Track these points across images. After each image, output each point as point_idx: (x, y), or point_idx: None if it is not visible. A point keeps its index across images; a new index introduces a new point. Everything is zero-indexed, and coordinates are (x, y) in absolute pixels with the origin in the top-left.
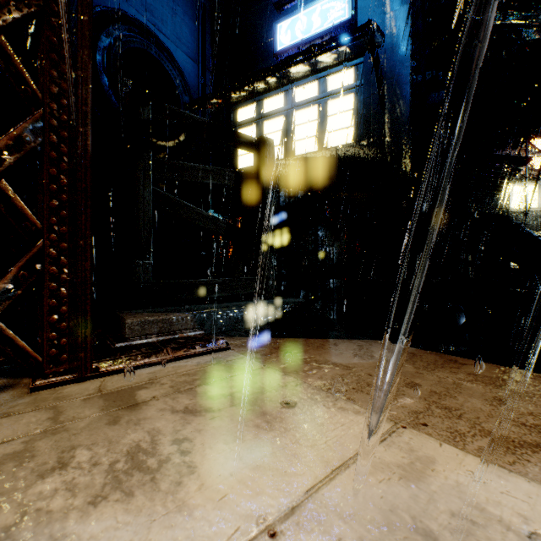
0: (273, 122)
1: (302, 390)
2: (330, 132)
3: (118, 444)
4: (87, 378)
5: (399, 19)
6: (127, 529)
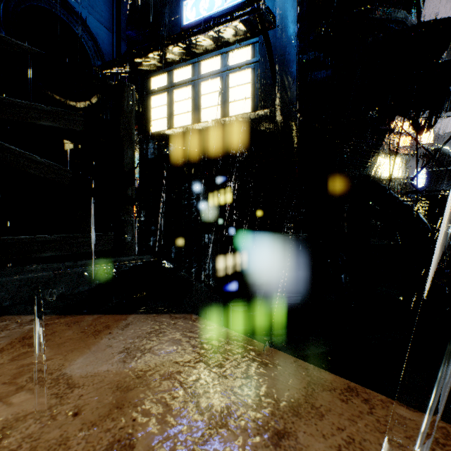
0: (182, 91)
1: None
2: (231, 102)
3: None
4: None
5: (287, 4)
6: None
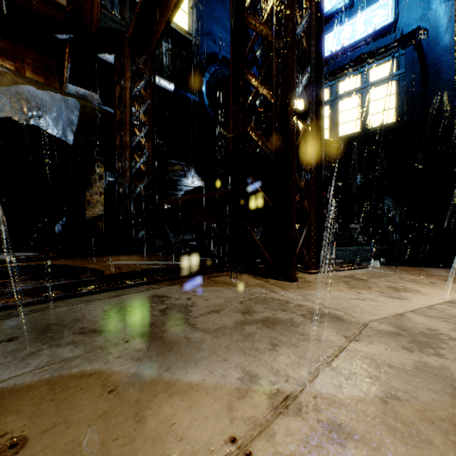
0: None
1: (433, 280)
2: (371, 115)
3: (379, 285)
4: (323, 272)
5: (442, 14)
6: (416, 295)
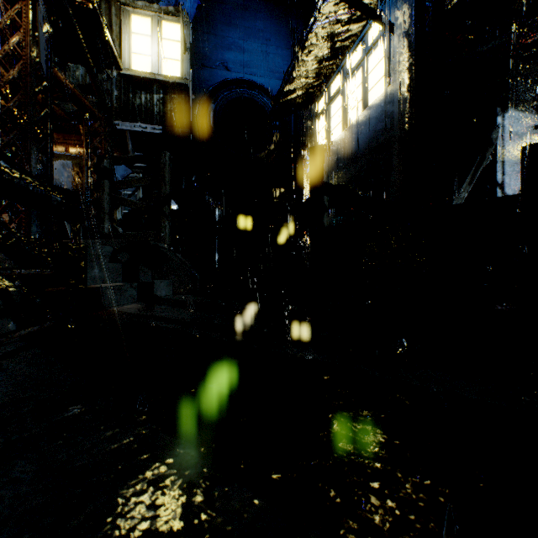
0: (336, 103)
1: None
2: (369, 91)
3: None
4: None
5: None
6: None
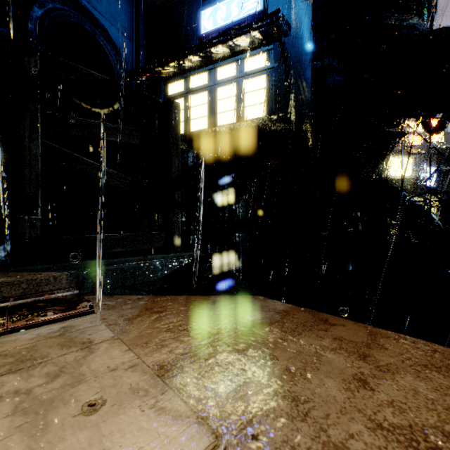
0: (198, 97)
1: (130, 376)
2: (246, 107)
3: None
4: None
5: (302, 13)
6: None
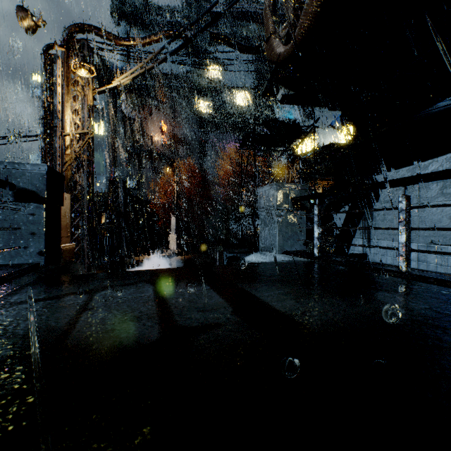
0: None
1: None
2: None
3: None
4: None
5: None
6: None
